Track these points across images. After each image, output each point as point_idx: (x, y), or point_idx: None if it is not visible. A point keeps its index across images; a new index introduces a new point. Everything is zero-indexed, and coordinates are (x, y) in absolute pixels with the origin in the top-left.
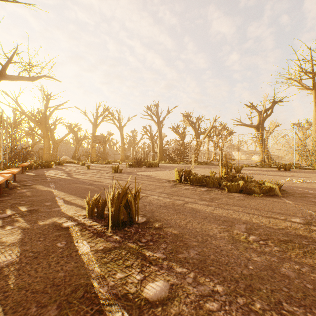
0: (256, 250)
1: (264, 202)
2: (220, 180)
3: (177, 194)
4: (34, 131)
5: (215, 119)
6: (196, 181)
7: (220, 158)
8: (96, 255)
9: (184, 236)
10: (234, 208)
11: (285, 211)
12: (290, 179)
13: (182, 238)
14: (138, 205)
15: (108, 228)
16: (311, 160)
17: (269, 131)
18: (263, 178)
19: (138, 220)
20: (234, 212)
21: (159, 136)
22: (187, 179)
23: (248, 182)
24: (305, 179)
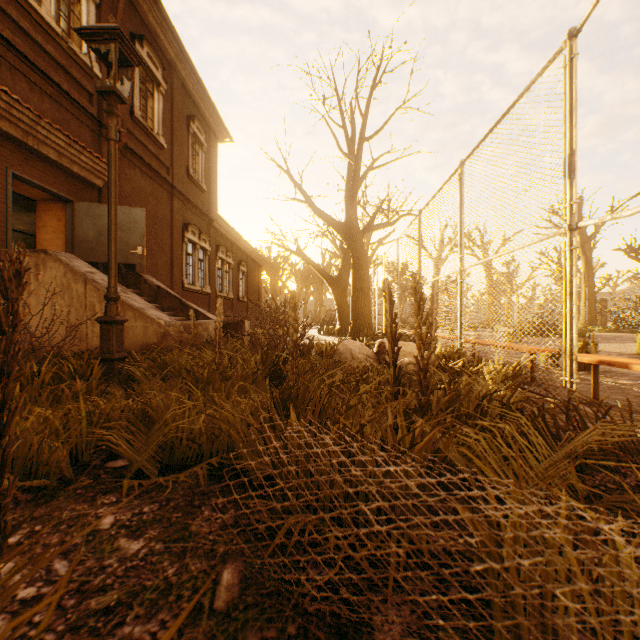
0: None
1: None
2: None
3: None
4: None
5: None
6: None
7: None
8: None
9: None
10: None
11: None
12: None
13: None
14: None
15: None
16: None
17: None
18: None
19: None
20: None
21: (585, 269)
22: None
23: None
24: None
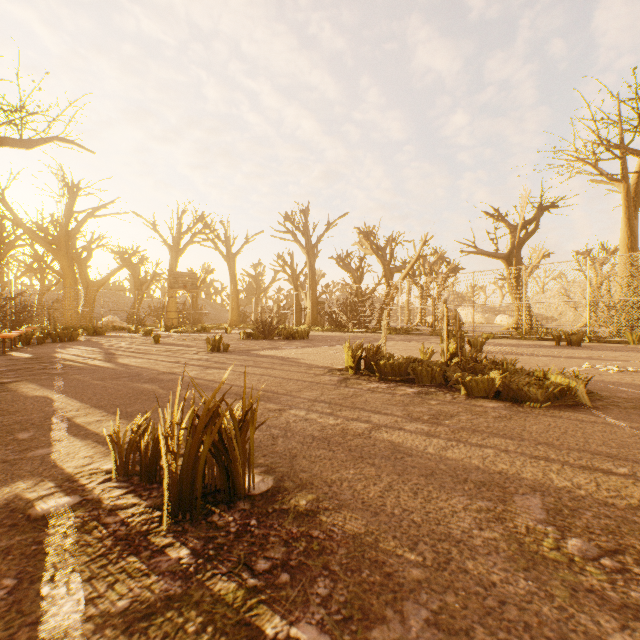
0: (605, 596)
1: (559, 423)
2: (446, 370)
3: (353, 405)
4: (45, 263)
5: (424, 241)
6: (392, 372)
7: (444, 319)
8: (97, 639)
9: (381, 545)
10: (495, 441)
11: (620, 448)
12: (589, 365)
13: (378, 553)
14: (258, 435)
15: (163, 519)
16: (619, 325)
17: (530, 267)
18: (533, 364)
19: (252, 487)
20: (499, 455)
21: (310, 274)
22: (373, 366)
23: (511, 375)
24: (621, 366)
